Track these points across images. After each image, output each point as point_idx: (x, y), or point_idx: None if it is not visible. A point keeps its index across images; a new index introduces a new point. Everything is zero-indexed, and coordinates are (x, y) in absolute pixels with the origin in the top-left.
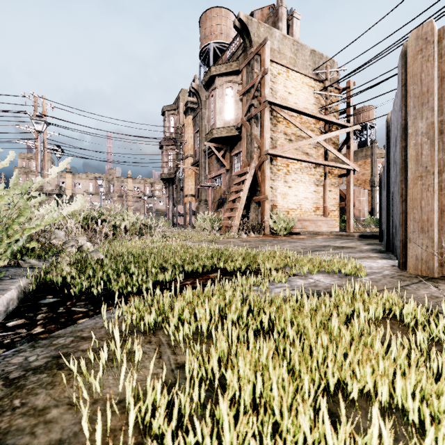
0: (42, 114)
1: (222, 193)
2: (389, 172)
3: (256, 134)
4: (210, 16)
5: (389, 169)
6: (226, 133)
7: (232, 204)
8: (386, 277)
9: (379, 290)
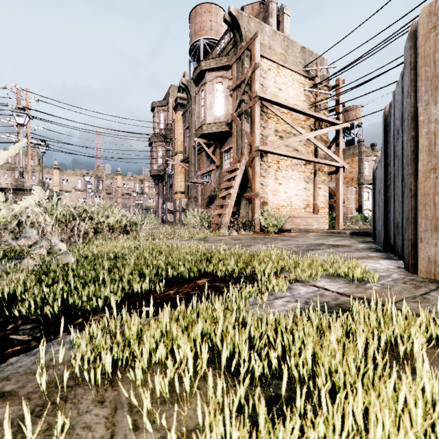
0: (25, 107)
1: (212, 190)
2: (387, 167)
3: (247, 130)
4: (200, 12)
5: (386, 164)
6: (216, 129)
7: (222, 201)
8: (398, 283)
9: (398, 301)
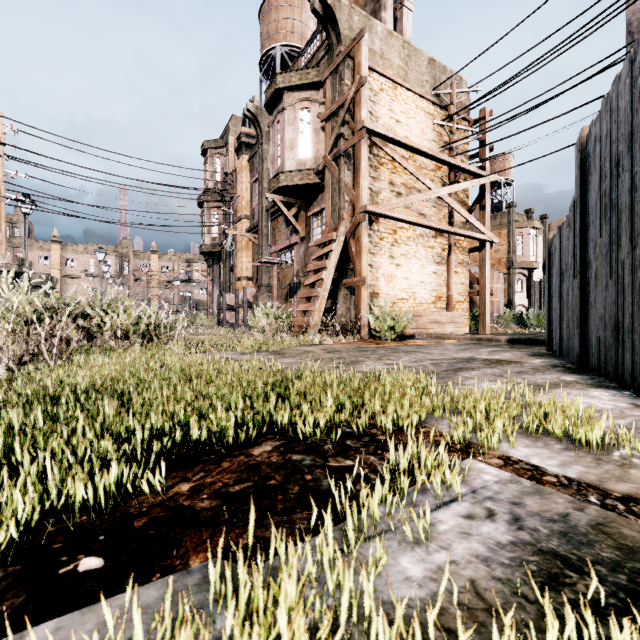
0: None
1: (295, 274)
2: (585, 230)
3: (348, 181)
4: (276, 5)
5: (584, 225)
6: (300, 180)
7: (310, 291)
8: None
9: None
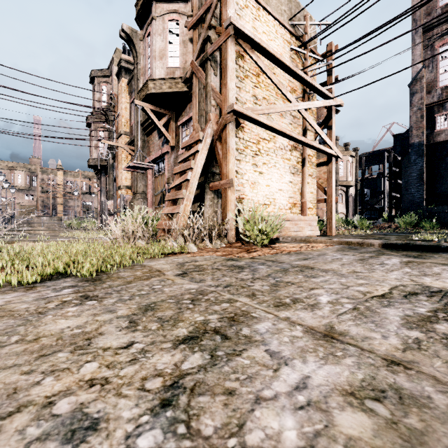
0: None
1: (166, 181)
2: None
3: (215, 86)
4: None
5: None
6: (168, 88)
7: (175, 193)
8: None
9: None
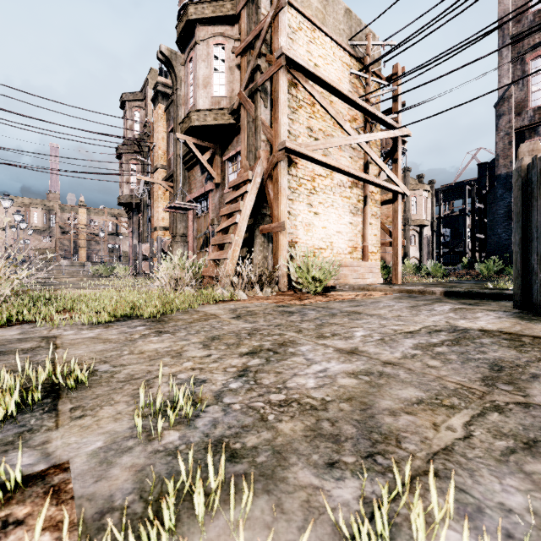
0: None
1: (209, 223)
2: None
3: (265, 119)
4: None
5: None
6: (213, 120)
7: (222, 237)
8: None
9: None
